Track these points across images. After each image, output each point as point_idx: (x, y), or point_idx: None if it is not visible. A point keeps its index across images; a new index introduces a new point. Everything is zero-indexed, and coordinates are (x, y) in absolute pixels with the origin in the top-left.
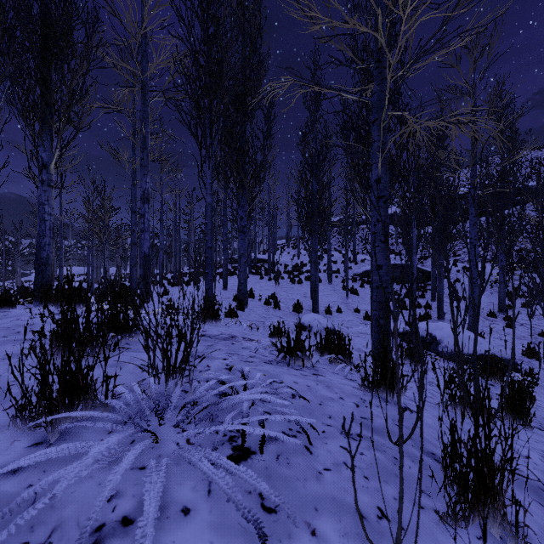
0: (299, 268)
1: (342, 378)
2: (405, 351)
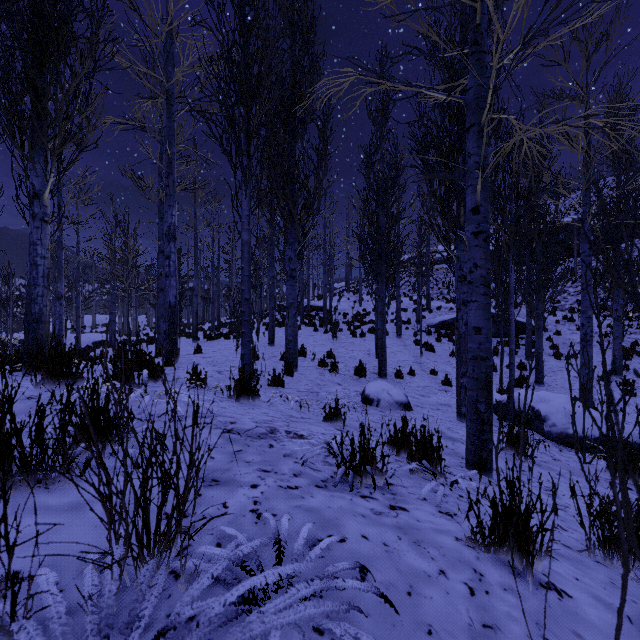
0: (361, 317)
1: (435, 512)
2: (507, 438)
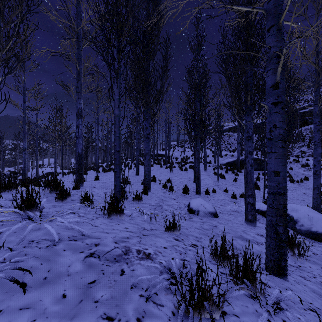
0: (185, 160)
1: None
2: None
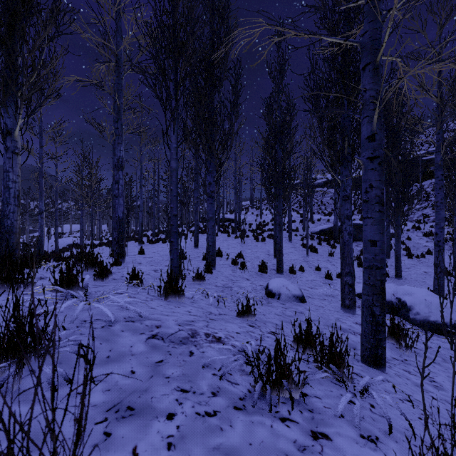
0: (262, 227)
1: (358, 438)
2: (388, 329)
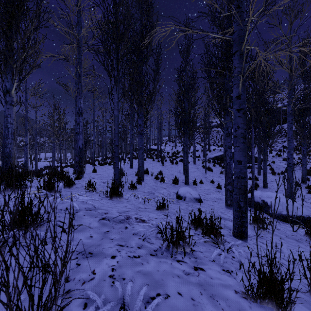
0: (176, 154)
1: (220, 271)
2: (252, 218)
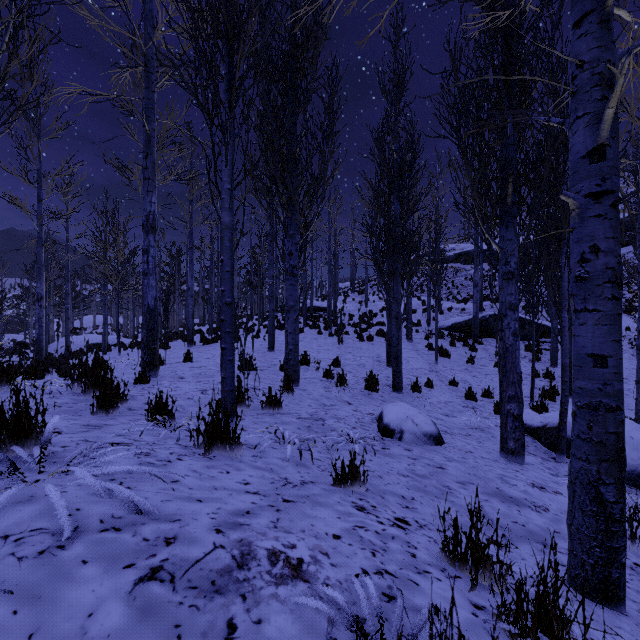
0: (368, 319)
1: None
2: None
